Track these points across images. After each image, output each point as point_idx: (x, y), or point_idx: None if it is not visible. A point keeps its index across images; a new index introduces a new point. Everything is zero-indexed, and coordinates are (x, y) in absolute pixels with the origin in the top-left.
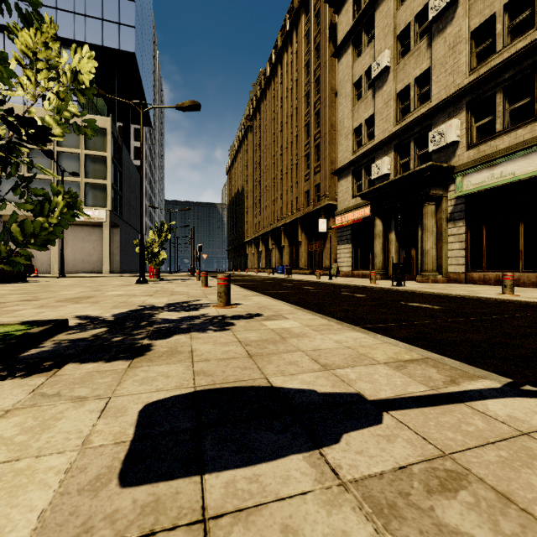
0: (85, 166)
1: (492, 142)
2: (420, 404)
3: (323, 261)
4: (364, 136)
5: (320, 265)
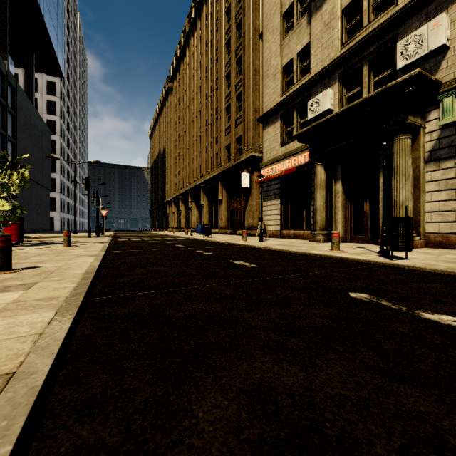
0: None
1: None
2: None
3: (246, 219)
4: (296, 72)
5: (242, 224)
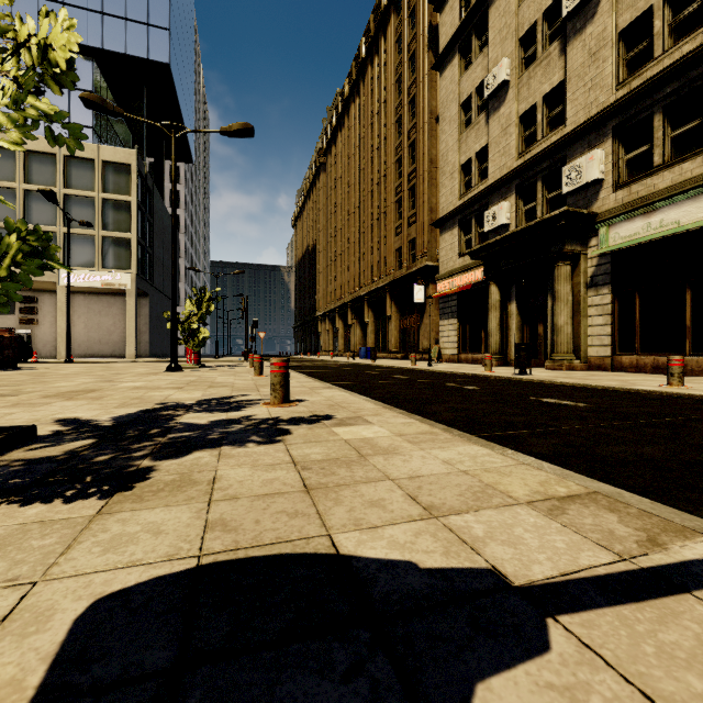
0: (102, 214)
1: (649, 180)
2: (612, 595)
3: (420, 341)
4: (475, 174)
5: (416, 347)
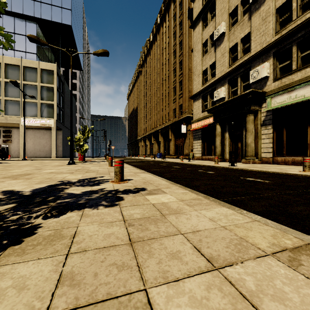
0: (40, 93)
1: (290, 76)
2: None
3: (184, 150)
4: (209, 75)
5: (182, 153)
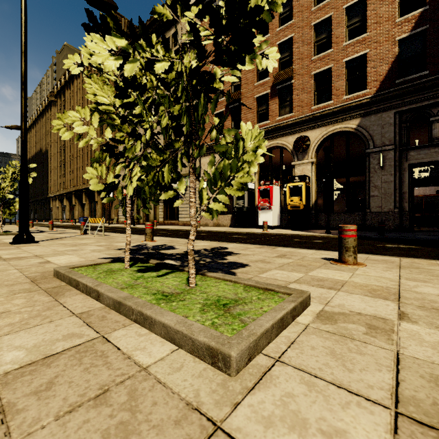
0: None
1: None
2: None
3: (111, 215)
4: None
5: (110, 217)
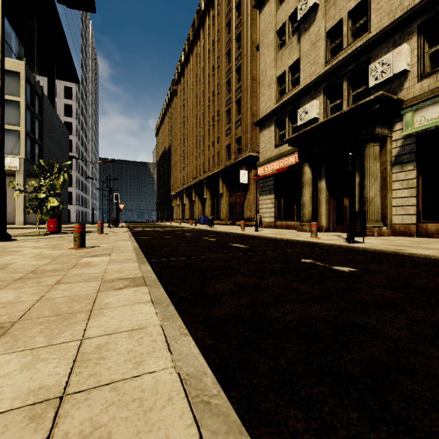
0: None
1: None
2: None
3: (244, 212)
4: (288, 83)
5: (241, 216)
